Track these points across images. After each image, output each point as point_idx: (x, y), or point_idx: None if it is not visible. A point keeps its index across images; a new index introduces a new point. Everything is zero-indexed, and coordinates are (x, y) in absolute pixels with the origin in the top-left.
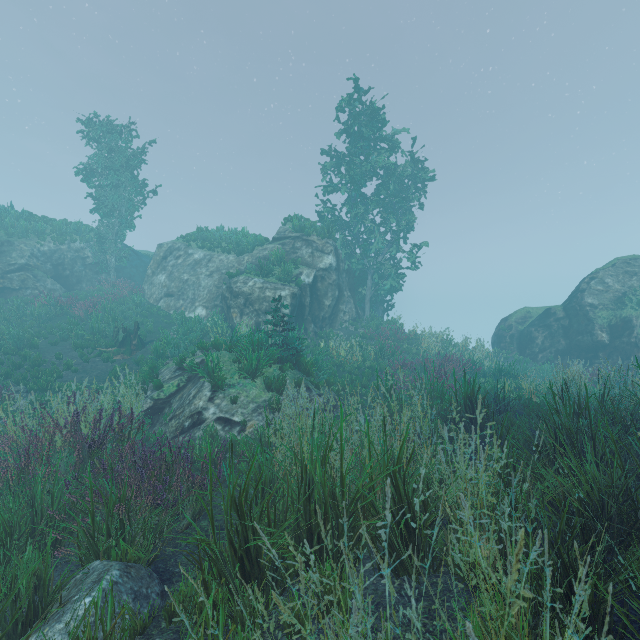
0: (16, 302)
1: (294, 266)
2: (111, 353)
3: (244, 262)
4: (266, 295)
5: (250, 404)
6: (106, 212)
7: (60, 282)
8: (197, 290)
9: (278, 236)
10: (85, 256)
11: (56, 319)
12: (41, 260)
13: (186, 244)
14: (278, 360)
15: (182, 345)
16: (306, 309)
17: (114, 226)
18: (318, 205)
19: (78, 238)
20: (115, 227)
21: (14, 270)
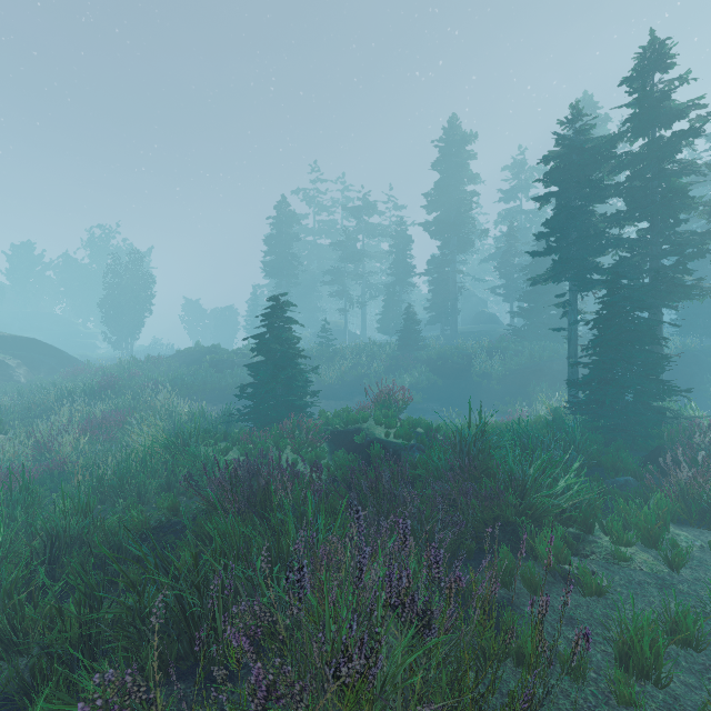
0: None
1: None
2: None
3: None
4: None
5: None
6: None
7: None
8: None
9: None
10: None
11: None
12: None
13: None
14: None
15: None
16: None
17: None
18: None
19: None
20: None
21: None
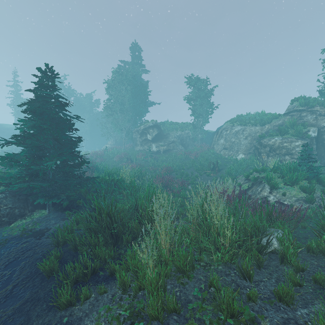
0: (173, 154)
1: (303, 127)
2: (209, 173)
3: (265, 129)
4: (284, 145)
5: (292, 197)
6: (197, 116)
7: (182, 146)
8: (239, 146)
9: (287, 111)
10: (189, 135)
11: (185, 160)
12: (177, 138)
13: (231, 124)
14: (305, 178)
15: (238, 171)
16: (312, 152)
17: (200, 121)
18: (319, 86)
19: (187, 128)
20: (200, 122)
21: (170, 143)
